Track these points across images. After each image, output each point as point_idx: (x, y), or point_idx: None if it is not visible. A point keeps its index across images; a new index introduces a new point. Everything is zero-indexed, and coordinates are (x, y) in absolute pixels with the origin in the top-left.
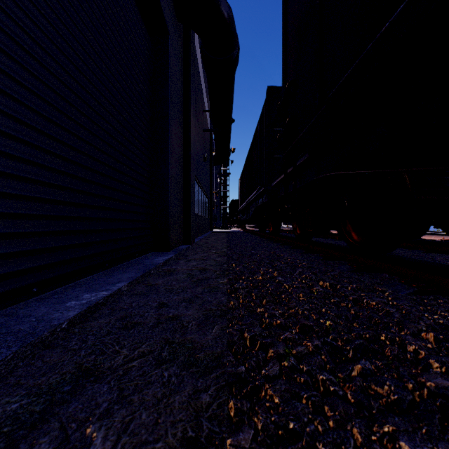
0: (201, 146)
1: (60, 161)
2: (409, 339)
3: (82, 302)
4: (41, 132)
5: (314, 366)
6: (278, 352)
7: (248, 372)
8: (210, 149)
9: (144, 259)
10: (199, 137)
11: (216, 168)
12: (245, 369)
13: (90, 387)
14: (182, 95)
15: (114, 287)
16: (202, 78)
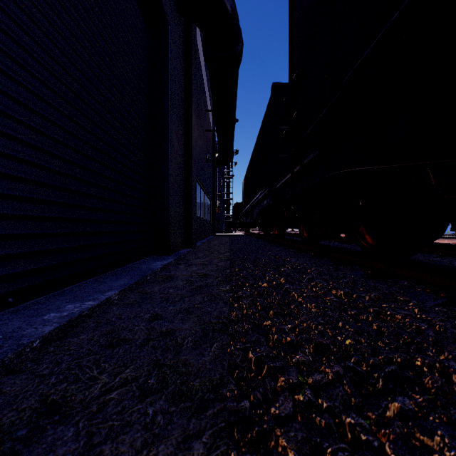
0: (204, 147)
1: (43, 155)
2: (454, 366)
3: (63, 314)
4: (18, 121)
5: (338, 403)
6: (291, 381)
7: (253, 409)
8: (213, 151)
9: (141, 264)
10: (201, 138)
11: (219, 171)
12: (249, 405)
13: (52, 431)
14: (182, 91)
15: (103, 296)
16: (204, 76)
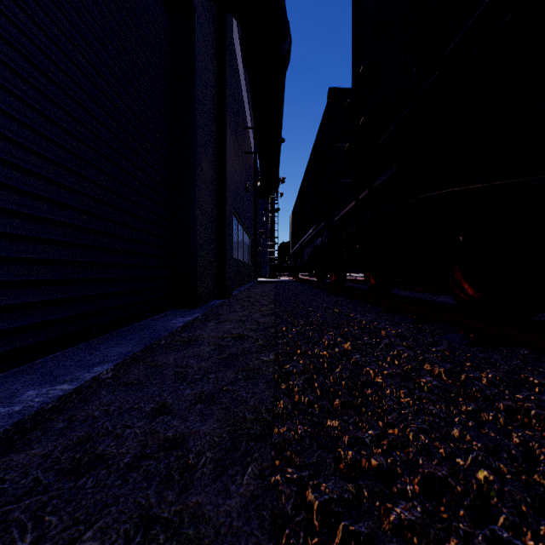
0: (242, 173)
1: None
2: None
3: (13, 408)
4: None
5: None
6: None
7: None
8: (254, 178)
9: (157, 320)
10: (240, 161)
11: (262, 203)
12: None
13: None
14: (215, 99)
15: (87, 375)
16: (243, 86)
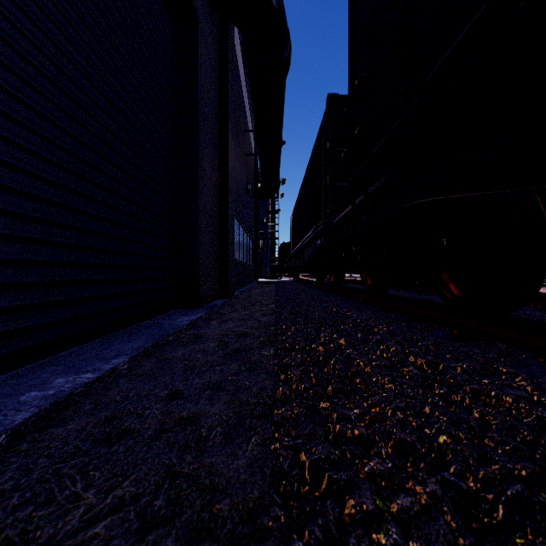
0: (243, 175)
1: (28, 179)
2: None
3: (47, 392)
4: None
5: None
6: (365, 508)
7: None
8: (254, 180)
9: (163, 319)
10: (241, 163)
11: (262, 204)
12: None
13: None
14: (217, 105)
15: (107, 366)
16: (244, 89)
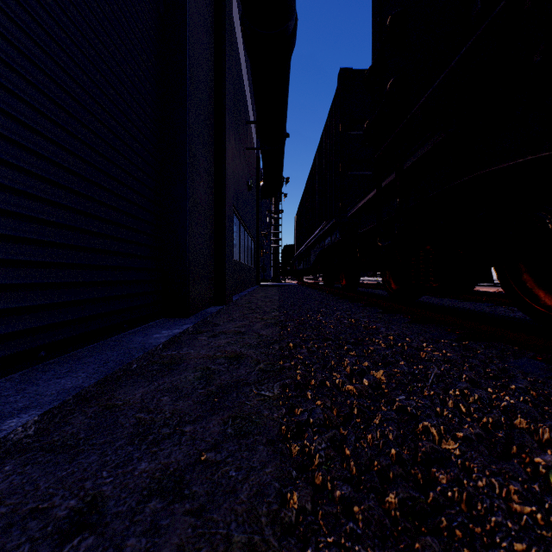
0: (244, 170)
1: None
2: None
3: None
4: None
5: None
6: None
7: None
8: (256, 177)
9: (136, 334)
10: (241, 156)
11: (265, 205)
12: None
13: None
14: (212, 82)
15: None
16: (245, 77)
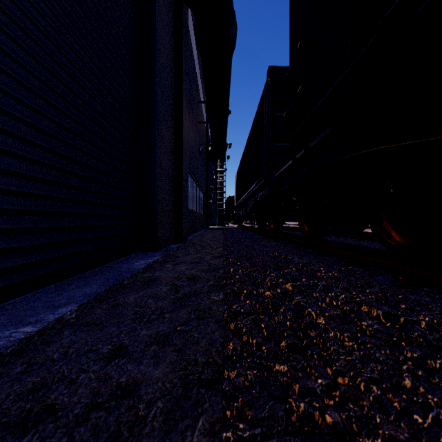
0: (196, 139)
1: None
2: None
3: None
4: None
5: None
6: None
7: None
8: (205, 144)
9: (122, 262)
10: (194, 129)
11: (212, 165)
12: None
13: None
14: (173, 76)
15: (51, 316)
16: (197, 67)
